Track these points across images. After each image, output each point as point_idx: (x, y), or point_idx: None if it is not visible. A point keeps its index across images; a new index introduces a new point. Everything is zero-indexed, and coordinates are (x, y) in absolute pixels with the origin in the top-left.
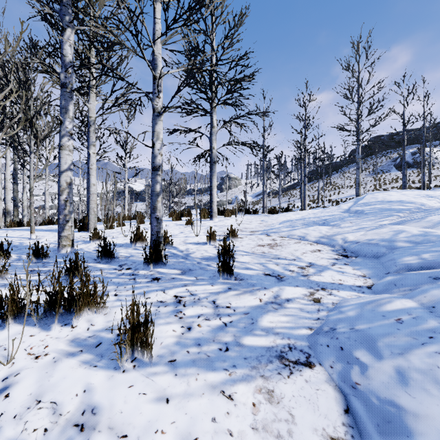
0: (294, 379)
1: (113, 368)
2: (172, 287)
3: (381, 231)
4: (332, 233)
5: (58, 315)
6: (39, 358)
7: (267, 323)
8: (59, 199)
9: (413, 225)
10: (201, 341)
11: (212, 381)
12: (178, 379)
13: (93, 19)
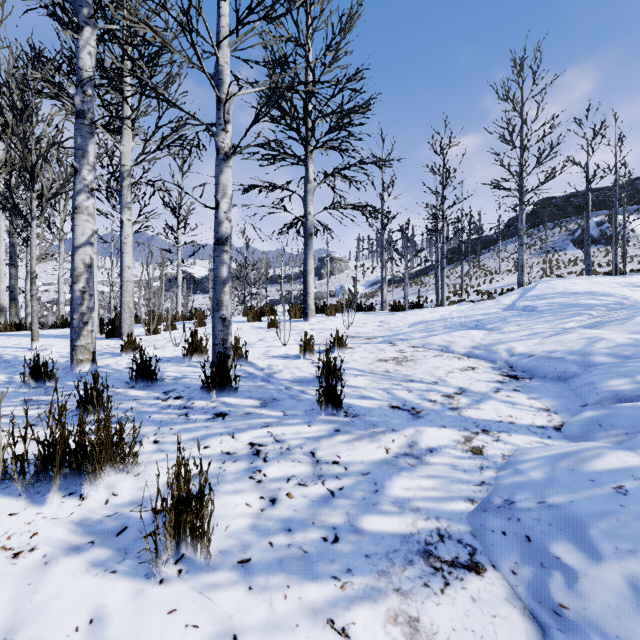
0: (452, 597)
1: (144, 575)
2: (246, 429)
3: (566, 338)
4: (490, 341)
5: (59, 478)
6: (20, 556)
7: (399, 491)
8: (73, 289)
9: (615, 330)
10: (292, 524)
11: (312, 601)
12: (254, 597)
13: (128, 17)
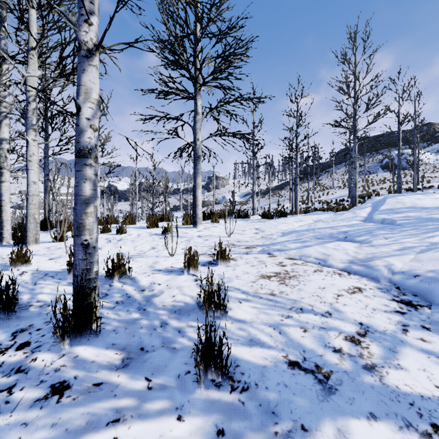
0: None
1: None
2: (83, 430)
3: None
4: (365, 255)
5: None
6: None
7: None
8: None
9: None
10: None
11: None
12: None
13: None
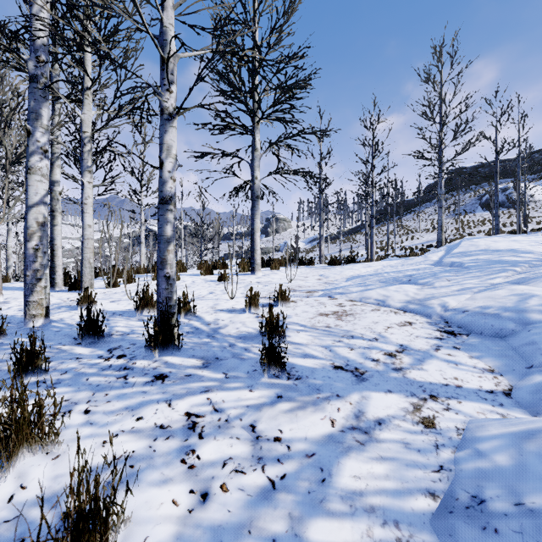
0: None
1: None
2: (185, 395)
3: (496, 294)
4: (424, 296)
5: None
6: None
7: (349, 480)
8: (26, 247)
9: None
10: (224, 533)
11: None
12: None
13: None
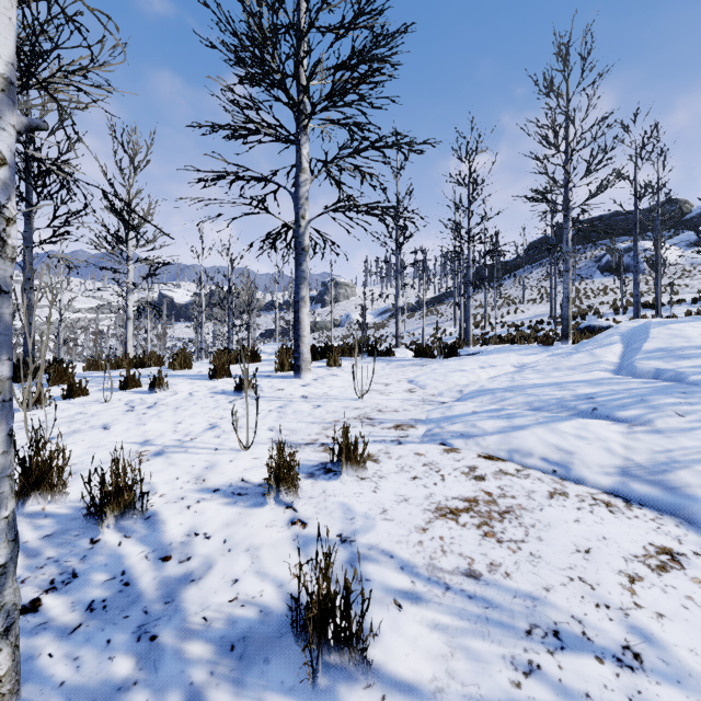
0: None
1: None
2: None
3: None
4: (650, 455)
5: None
6: None
7: None
8: None
9: None
10: None
11: None
12: None
13: None
